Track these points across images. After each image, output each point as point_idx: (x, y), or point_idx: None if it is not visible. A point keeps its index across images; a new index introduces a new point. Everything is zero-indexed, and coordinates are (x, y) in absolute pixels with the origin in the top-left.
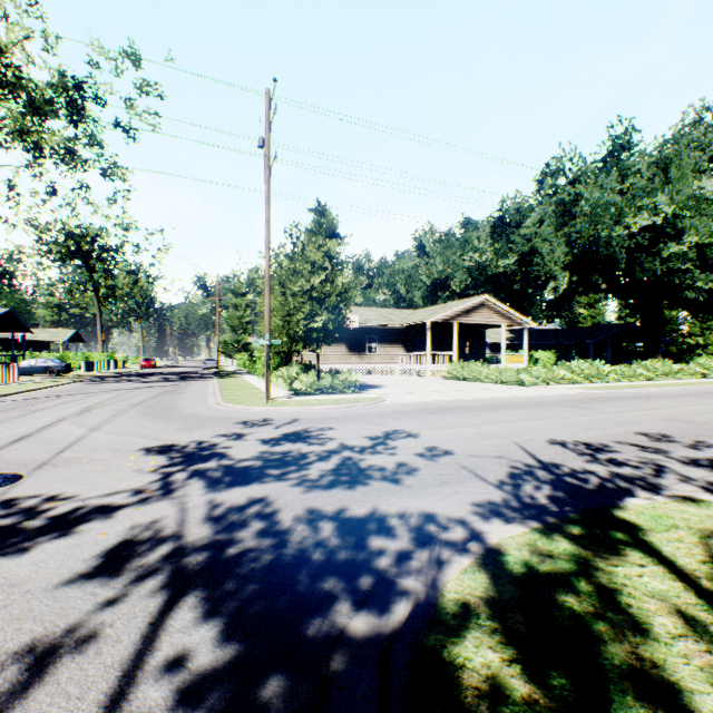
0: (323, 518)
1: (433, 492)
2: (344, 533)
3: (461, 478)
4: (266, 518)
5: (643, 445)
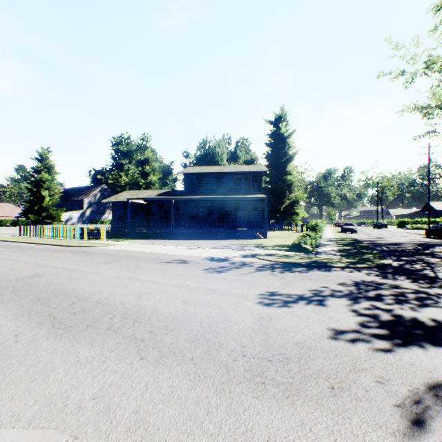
0: (391, 278)
1: (337, 274)
2: (384, 275)
3: (314, 275)
4: (416, 282)
5: (199, 264)
